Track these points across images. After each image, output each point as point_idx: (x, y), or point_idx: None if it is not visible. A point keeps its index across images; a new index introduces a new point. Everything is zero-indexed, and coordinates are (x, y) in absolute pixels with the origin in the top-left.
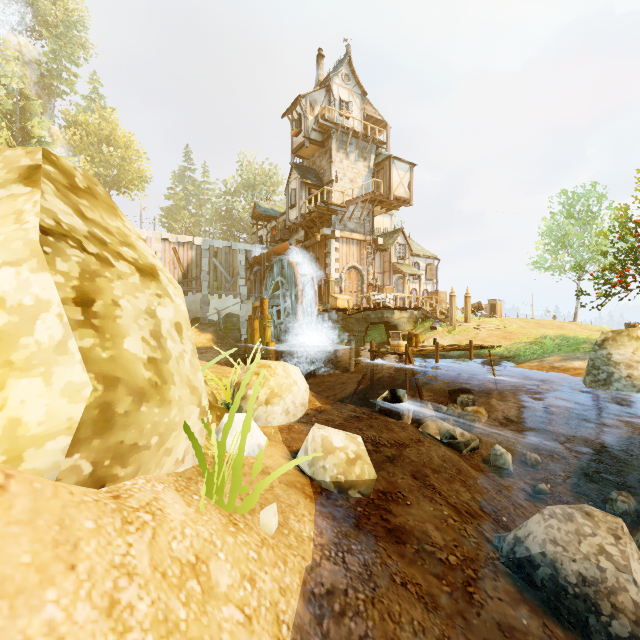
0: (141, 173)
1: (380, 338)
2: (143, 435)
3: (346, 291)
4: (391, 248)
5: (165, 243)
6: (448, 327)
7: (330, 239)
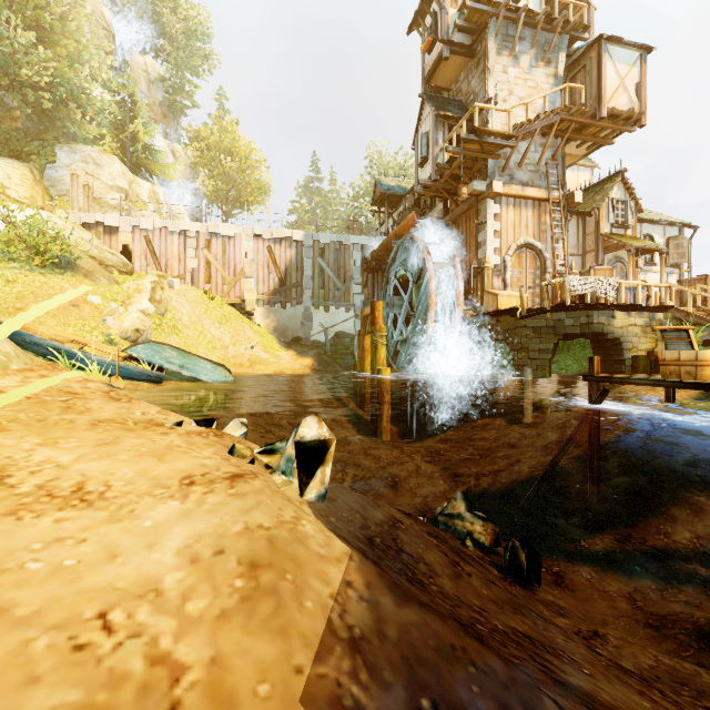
0: (260, 184)
1: (577, 366)
2: None
3: (513, 286)
4: (599, 208)
5: (258, 241)
6: None
7: (485, 200)
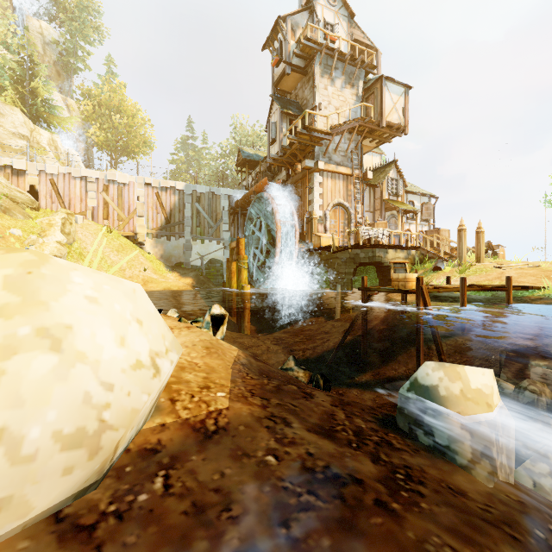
0: (145, 138)
1: (370, 283)
2: None
3: (331, 231)
4: (382, 183)
5: (148, 188)
6: (457, 267)
7: (313, 173)
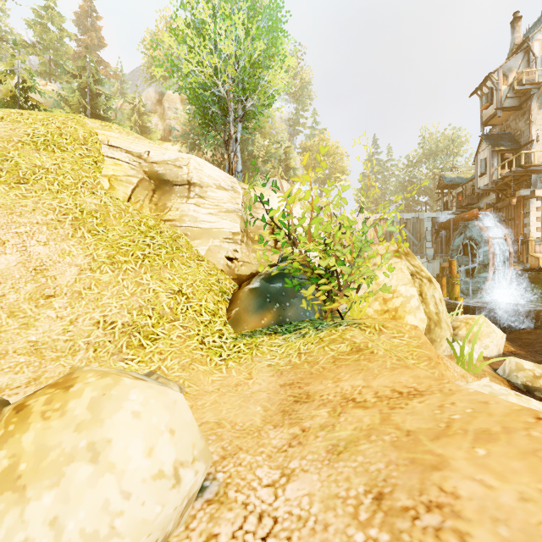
0: (343, 169)
1: None
2: (436, 337)
3: None
4: None
5: (367, 221)
6: None
7: (529, 199)
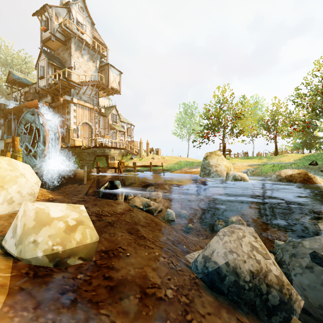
0: None
1: (103, 165)
2: None
3: (81, 137)
4: (109, 115)
5: None
6: (139, 158)
7: (70, 103)
